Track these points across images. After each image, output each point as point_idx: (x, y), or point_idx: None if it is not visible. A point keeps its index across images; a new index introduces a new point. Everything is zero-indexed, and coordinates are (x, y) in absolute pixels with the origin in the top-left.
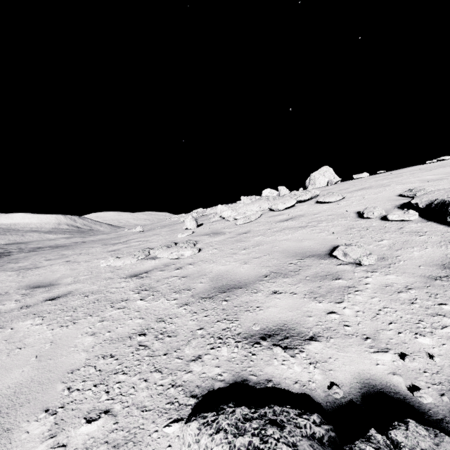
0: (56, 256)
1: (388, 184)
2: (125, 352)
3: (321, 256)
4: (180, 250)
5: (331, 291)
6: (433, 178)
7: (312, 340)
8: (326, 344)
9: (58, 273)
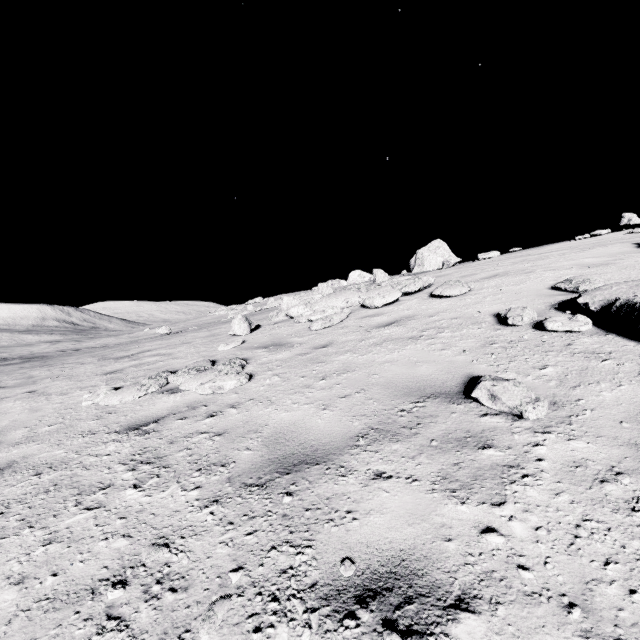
0: (18, 380)
1: (532, 270)
2: (73, 639)
3: (451, 397)
4: (217, 379)
5: (479, 475)
6: (595, 263)
7: (461, 609)
8: (491, 621)
9: (5, 417)
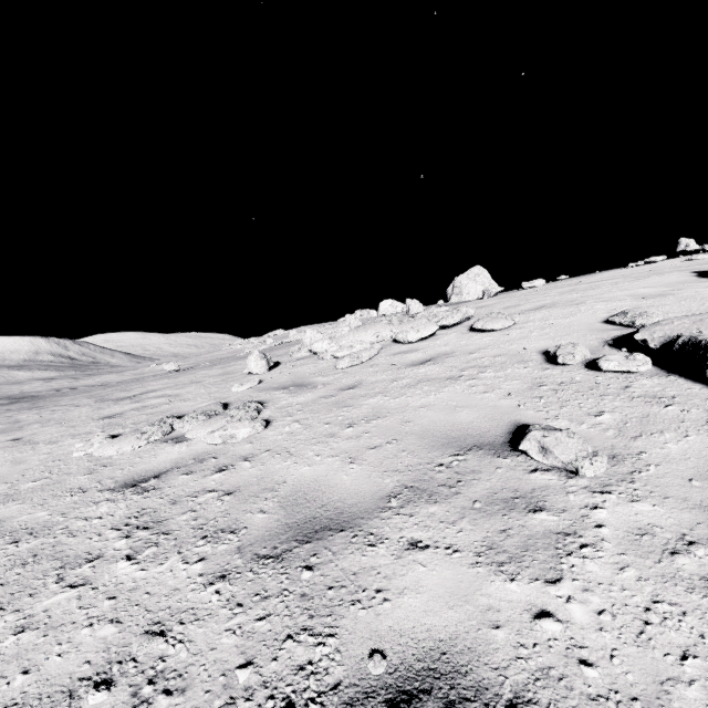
0: (2, 425)
1: (582, 301)
2: None
3: (496, 449)
4: (229, 427)
5: (531, 545)
6: (651, 293)
7: None
8: None
9: None
